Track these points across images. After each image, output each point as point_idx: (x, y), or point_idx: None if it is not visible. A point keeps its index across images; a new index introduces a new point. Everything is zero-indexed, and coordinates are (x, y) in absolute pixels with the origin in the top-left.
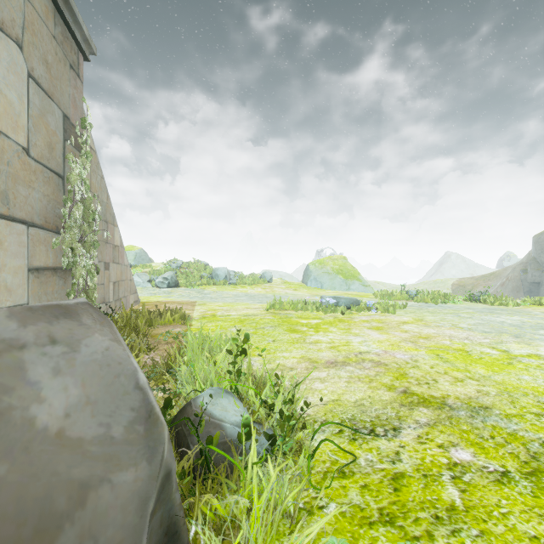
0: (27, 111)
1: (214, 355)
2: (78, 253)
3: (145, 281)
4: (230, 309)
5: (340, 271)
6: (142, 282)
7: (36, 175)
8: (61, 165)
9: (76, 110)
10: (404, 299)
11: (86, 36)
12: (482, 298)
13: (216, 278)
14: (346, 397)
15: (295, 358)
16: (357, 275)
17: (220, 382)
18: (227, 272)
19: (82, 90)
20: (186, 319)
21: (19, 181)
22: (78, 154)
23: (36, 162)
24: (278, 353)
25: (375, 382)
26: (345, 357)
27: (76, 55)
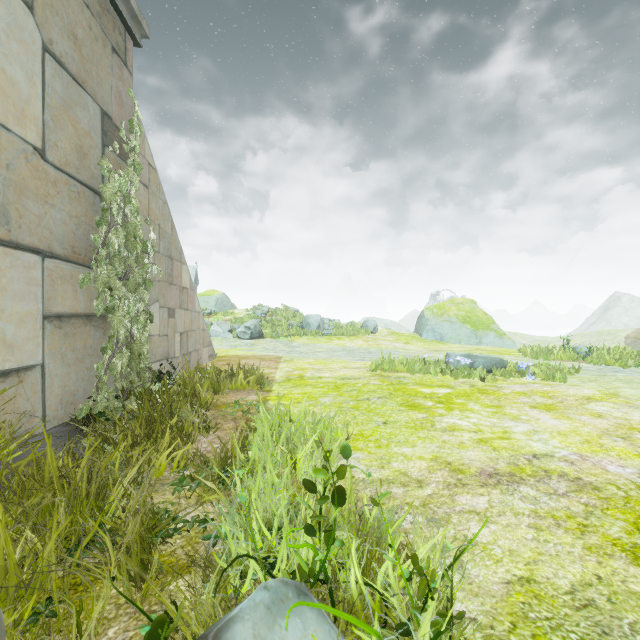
0: (42, 98)
1: (295, 448)
2: (118, 295)
3: (226, 331)
4: (323, 369)
5: (467, 319)
6: (222, 332)
7: (58, 188)
8: (98, 178)
9: (121, 108)
10: (569, 359)
11: (134, 11)
12: None
13: (307, 327)
14: (546, 573)
15: (423, 459)
16: (491, 325)
17: (291, 546)
18: (320, 320)
19: (130, 84)
20: (264, 382)
21: (29, 193)
22: (125, 166)
23: (56, 170)
24: (393, 446)
25: (594, 535)
26: (511, 464)
27: (123, 37)
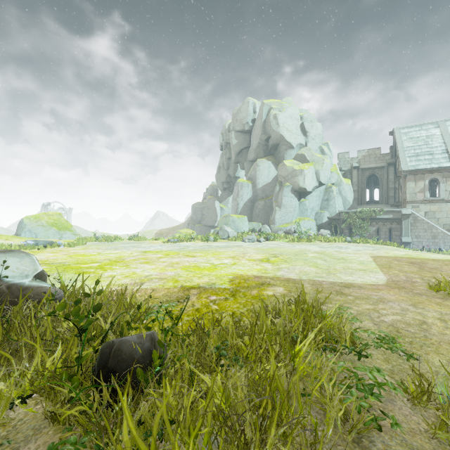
0: None
1: None
2: None
3: None
4: None
5: (55, 224)
6: None
7: None
8: None
9: None
10: (92, 241)
11: None
12: (133, 238)
13: None
14: None
15: None
16: (70, 227)
17: None
18: None
19: None
20: None
21: None
22: None
23: None
24: None
25: None
26: None
27: None
